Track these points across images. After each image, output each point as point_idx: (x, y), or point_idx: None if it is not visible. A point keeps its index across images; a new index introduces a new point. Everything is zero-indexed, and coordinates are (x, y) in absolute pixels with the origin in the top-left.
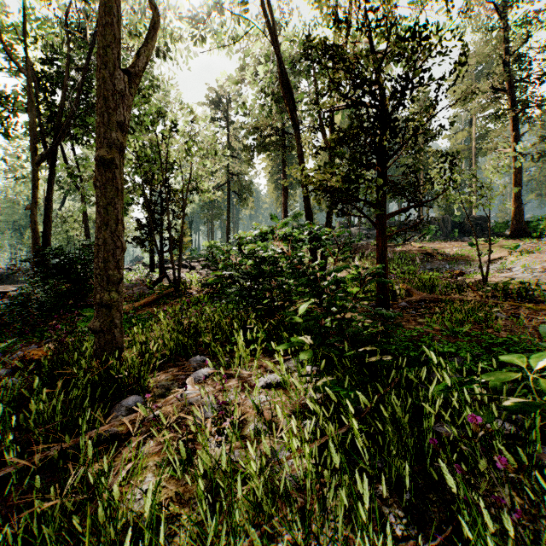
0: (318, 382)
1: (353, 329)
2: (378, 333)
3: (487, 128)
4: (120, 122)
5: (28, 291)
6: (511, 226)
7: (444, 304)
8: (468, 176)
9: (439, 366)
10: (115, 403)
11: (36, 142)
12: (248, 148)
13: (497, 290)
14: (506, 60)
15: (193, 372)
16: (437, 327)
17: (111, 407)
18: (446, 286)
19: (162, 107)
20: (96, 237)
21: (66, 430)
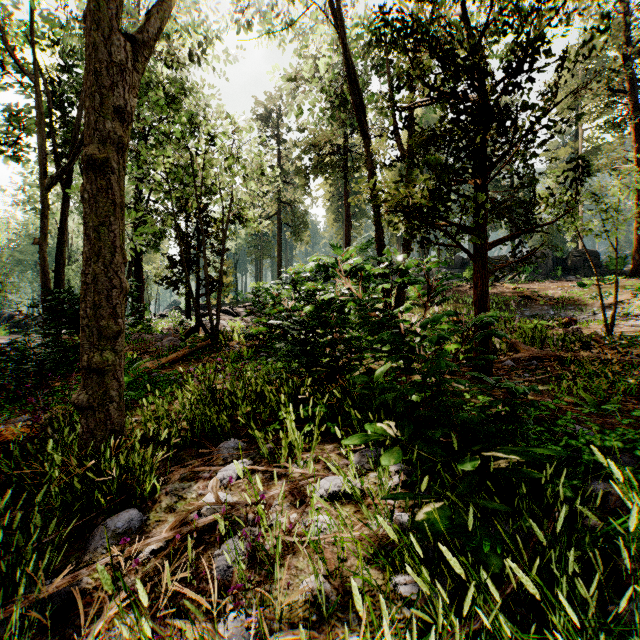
0: (419, 515)
1: (468, 415)
2: (498, 416)
3: (601, 139)
4: (119, 108)
5: (23, 345)
6: (632, 262)
7: (566, 363)
8: (588, 195)
9: (624, 484)
10: (101, 521)
11: (45, 162)
12: (303, 170)
13: (636, 344)
14: (625, 53)
15: (221, 468)
16: (566, 398)
17: (93, 527)
18: (563, 338)
19: (196, 114)
20: (84, 272)
21: (5, 580)
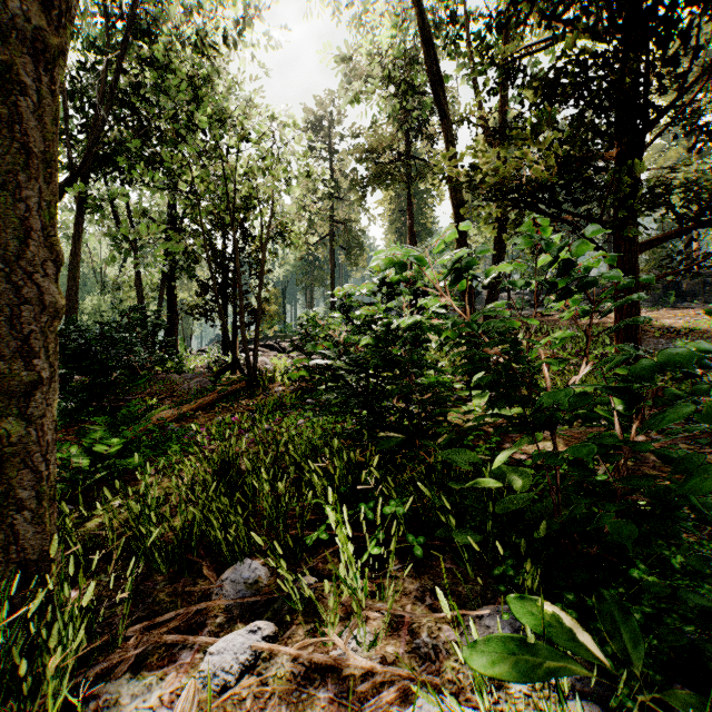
0: None
1: None
2: None
3: None
4: None
5: None
6: None
7: None
8: None
9: None
10: None
11: None
12: (360, 181)
13: None
14: None
15: (214, 640)
16: None
17: None
18: None
19: (227, 99)
20: None
21: None
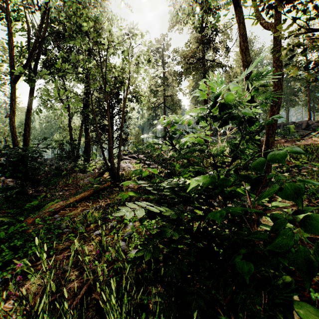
0: None
1: None
2: None
3: None
4: None
5: None
6: None
7: None
8: None
9: None
10: None
11: (13, 64)
12: (178, 74)
13: None
14: None
15: None
16: None
17: None
18: None
19: (100, 14)
20: None
21: None
